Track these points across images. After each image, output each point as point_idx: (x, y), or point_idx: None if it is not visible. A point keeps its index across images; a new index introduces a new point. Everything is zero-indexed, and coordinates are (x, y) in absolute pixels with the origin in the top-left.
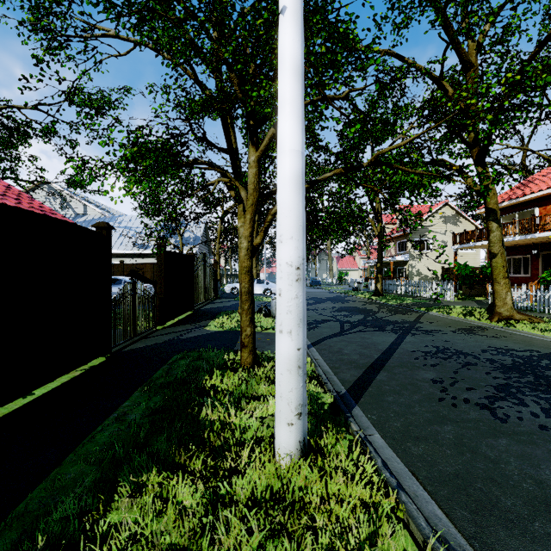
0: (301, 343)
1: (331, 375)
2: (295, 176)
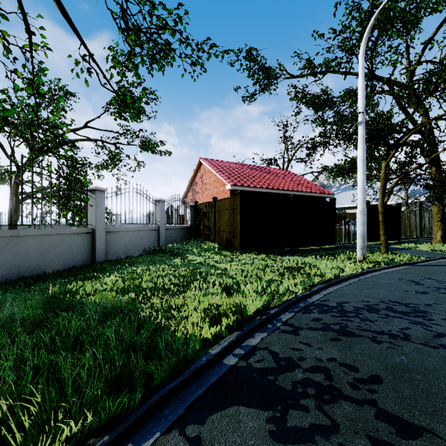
0: (362, 230)
1: (427, 263)
2: (360, 188)
